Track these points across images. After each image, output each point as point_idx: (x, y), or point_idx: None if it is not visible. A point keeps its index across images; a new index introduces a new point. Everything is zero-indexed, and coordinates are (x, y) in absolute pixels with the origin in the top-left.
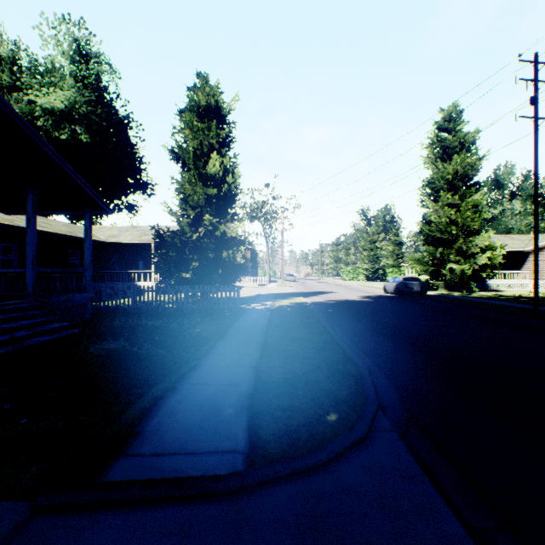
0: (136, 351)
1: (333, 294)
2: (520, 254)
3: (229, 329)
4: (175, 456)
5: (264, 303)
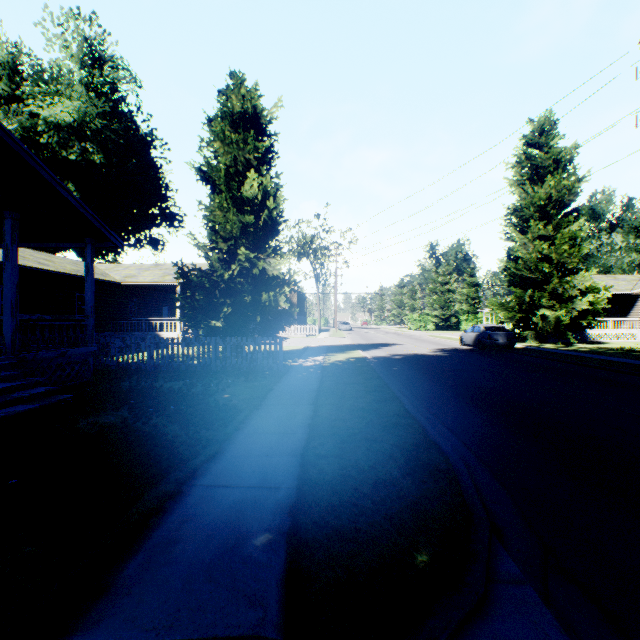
0: (139, 427)
1: (398, 346)
2: (627, 297)
3: (267, 395)
4: None
5: (313, 358)
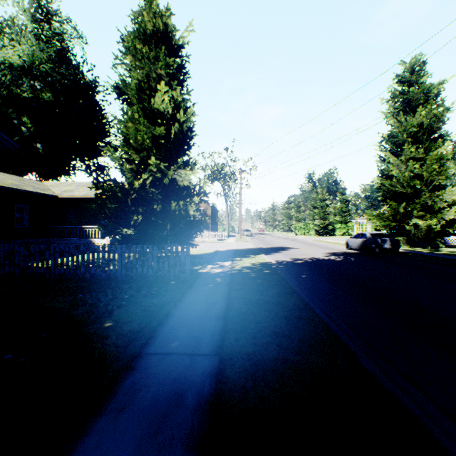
0: None
1: (294, 250)
2: None
3: (157, 329)
4: None
5: (222, 264)
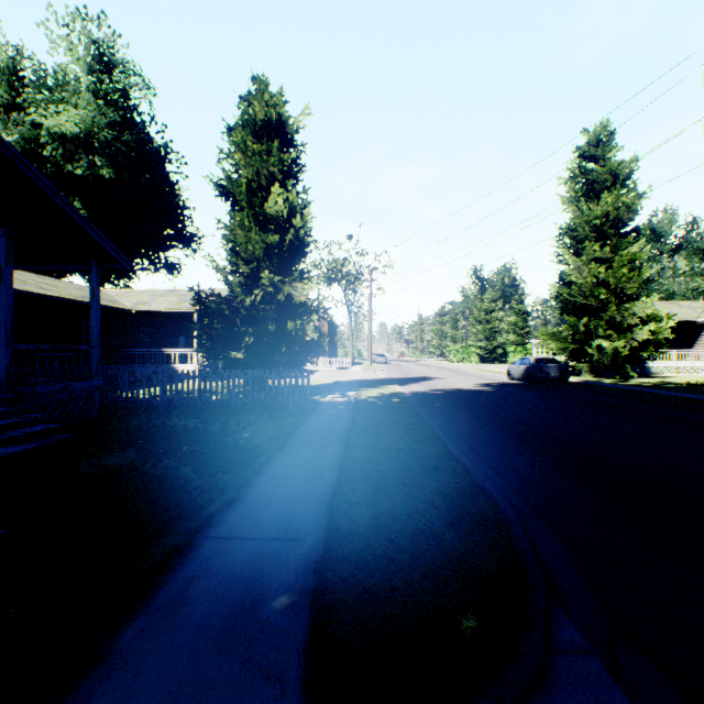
0: (147, 470)
1: (439, 380)
2: (692, 326)
3: (293, 434)
4: None
5: (345, 394)
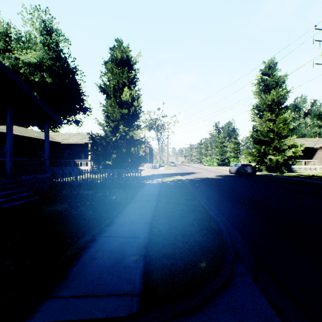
0: (73, 211)
1: (198, 174)
2: (312, 149)
3: (134, 197)
4: (88, 299)
5: (156, 180)
